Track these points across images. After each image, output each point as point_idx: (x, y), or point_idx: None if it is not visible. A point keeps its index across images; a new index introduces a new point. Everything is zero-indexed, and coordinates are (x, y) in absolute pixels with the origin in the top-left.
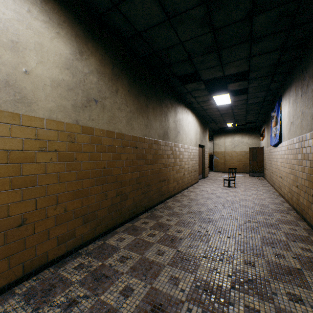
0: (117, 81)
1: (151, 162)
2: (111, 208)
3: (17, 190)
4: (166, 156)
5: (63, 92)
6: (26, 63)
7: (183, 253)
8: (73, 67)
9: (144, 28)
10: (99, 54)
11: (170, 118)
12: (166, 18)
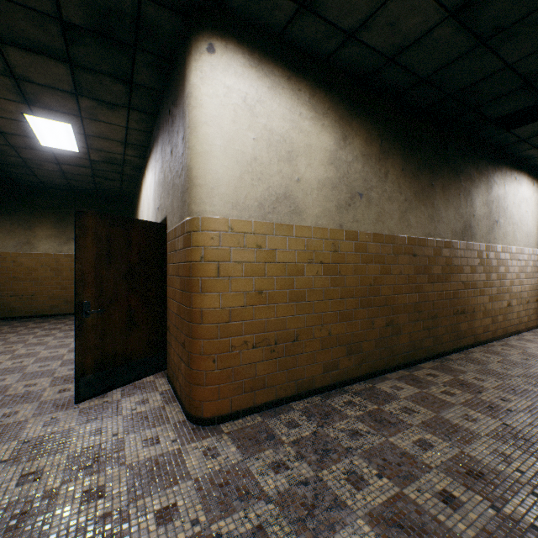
0: (386, 160)
1: (439, 278)
2: (379, 342)
3: (291, 303)
4: (467, 269)
5: (327, 192)
6: (297, 171)
7: (515, 429)
8: (336, 160)
9: (433, 69)
10: (364, 131)
11: (476, 197)
12: (476, 43)
